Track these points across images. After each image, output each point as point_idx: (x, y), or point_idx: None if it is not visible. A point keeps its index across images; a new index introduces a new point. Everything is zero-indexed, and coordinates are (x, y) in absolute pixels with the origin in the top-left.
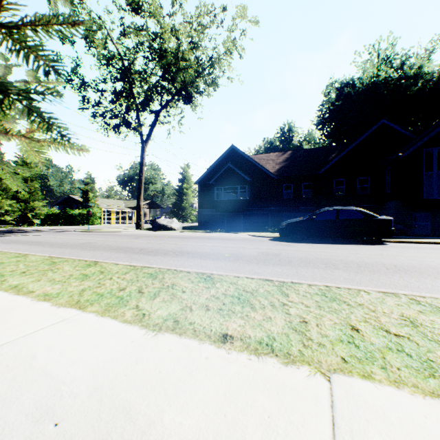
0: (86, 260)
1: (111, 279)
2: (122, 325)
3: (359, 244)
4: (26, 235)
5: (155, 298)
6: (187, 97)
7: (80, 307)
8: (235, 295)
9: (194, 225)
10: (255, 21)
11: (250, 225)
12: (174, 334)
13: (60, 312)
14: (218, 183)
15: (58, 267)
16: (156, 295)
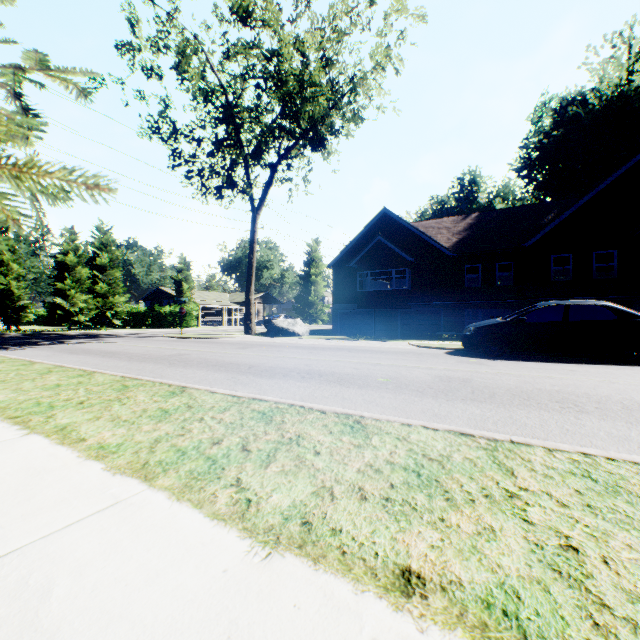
0: (171, 385)
1: (202, 421)
2: (209, 525)
3: (607, 364)
4: (101, 342)
5: (269, 465)
6: (316, 141)
7: (146, 477)
8: (410, 466)
9: (327, 329)
10: (420, 15)
11: (412, 328)
12: (304, 558)
13: (114, 485)
14: (362, 266)
15: (129, 396)
16: (270, 457)
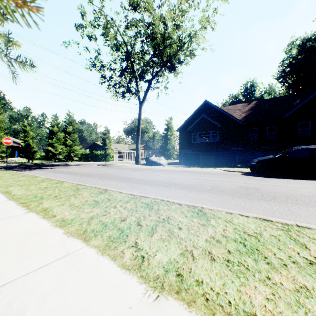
0: (100, 188)
1: (115, 207)
2: (120, 272)
3: None
4: (68, 167)
5: (153, 234)
6: (171, 67)
7: (85, 239)
8: (237, 239)
9: (176, 162)
10: None
11: (220, 161)
12: (181, 302)
13: (67, 243)
14: (194, 130)
15: (79, 193)
16: (153, 230)
